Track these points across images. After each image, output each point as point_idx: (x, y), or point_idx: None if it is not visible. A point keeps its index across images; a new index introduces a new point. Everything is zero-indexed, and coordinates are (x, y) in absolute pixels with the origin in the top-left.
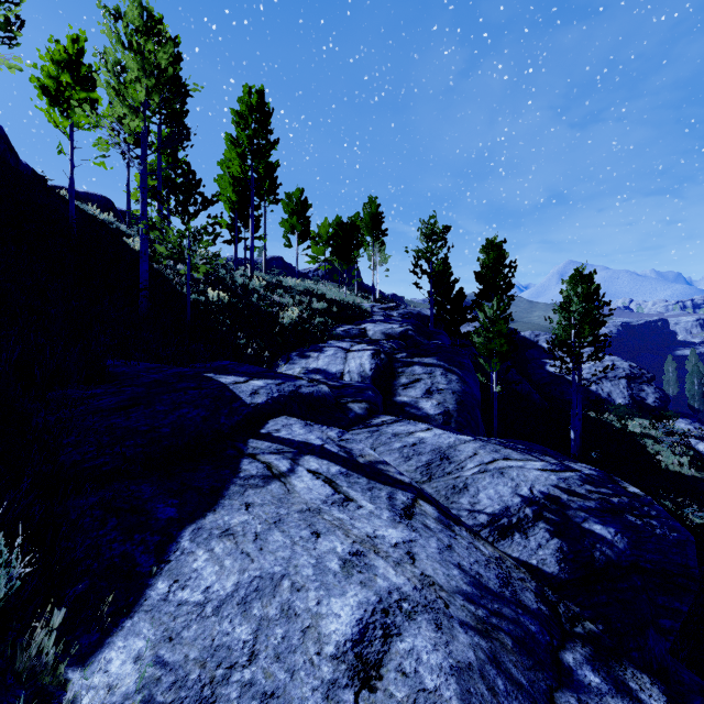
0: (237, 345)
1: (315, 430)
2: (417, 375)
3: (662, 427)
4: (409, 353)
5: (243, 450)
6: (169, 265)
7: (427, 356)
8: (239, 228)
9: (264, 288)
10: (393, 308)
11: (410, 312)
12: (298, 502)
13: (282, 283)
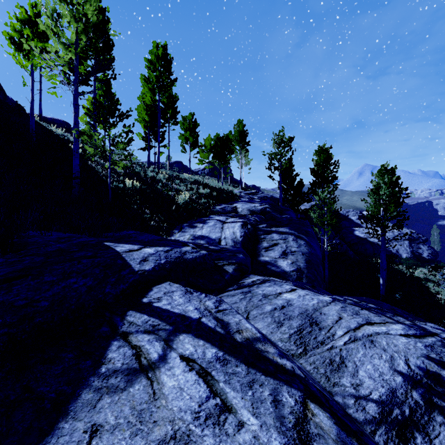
0: (144, 219)
1: (193, 299)
2: (275, 240)
3: (441, 275)
4: (268, 224)
5: (118, 327)
6: (101, 163)
7: (281, 227)
8: (150, 139)
9: (166, 179)
10: (254, 193)
11: (266, 196)
12: (163, 418)
13: (179, 176)
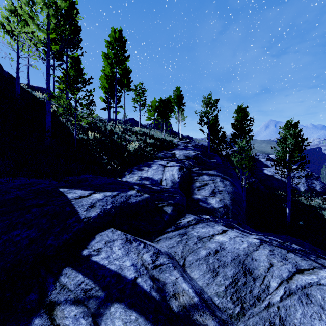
0: (102, 163)
1: (132, 251)
2: (205, 181)
3: None
4: (200, 168)
5: (47, 293)
6: (71, 120)
7: (210, 170)
8: (110, 101)
9: (121, 132)
10: (188, 142)
11: (197, 144)
12: None
13: (131, 129)
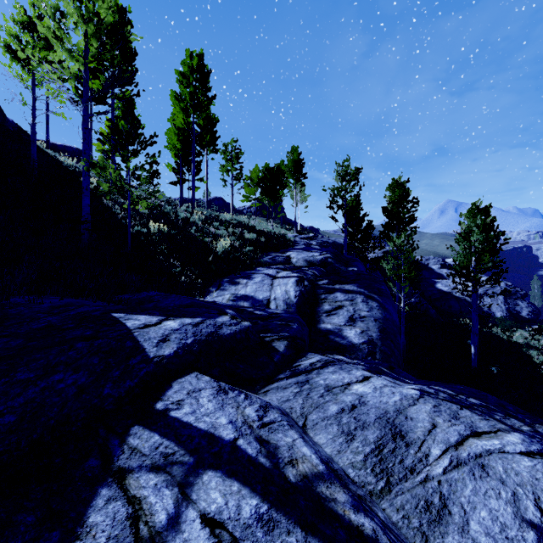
0: (172, 273)
1: (228, 403)
2: (339, 302)
3: None
4: (330, 280)
5: (113, 458)
6: (120, 202)
7: (347, 283)
8: (183, 171)
9: (203, 221)
10: (312, 238)
11: (327, 241)
12: None
13: (219, 217)
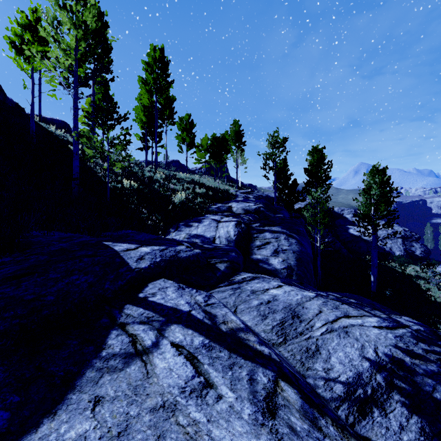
0: (141, 218)
1: (185, 294)
2: (267, 239)
3: (431, 272)
4: (261, 223)
5: (116, 318)
6: (99, 163)
7: (274, 226)
8: (148, 139)
9: (164, 179)
10: (249, 192)
11: (261, 195)
12: (154, 392)
13: (176, 176)
